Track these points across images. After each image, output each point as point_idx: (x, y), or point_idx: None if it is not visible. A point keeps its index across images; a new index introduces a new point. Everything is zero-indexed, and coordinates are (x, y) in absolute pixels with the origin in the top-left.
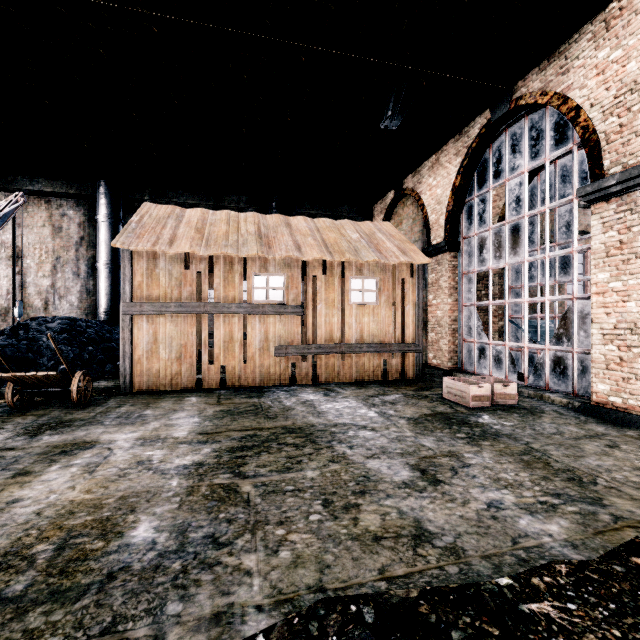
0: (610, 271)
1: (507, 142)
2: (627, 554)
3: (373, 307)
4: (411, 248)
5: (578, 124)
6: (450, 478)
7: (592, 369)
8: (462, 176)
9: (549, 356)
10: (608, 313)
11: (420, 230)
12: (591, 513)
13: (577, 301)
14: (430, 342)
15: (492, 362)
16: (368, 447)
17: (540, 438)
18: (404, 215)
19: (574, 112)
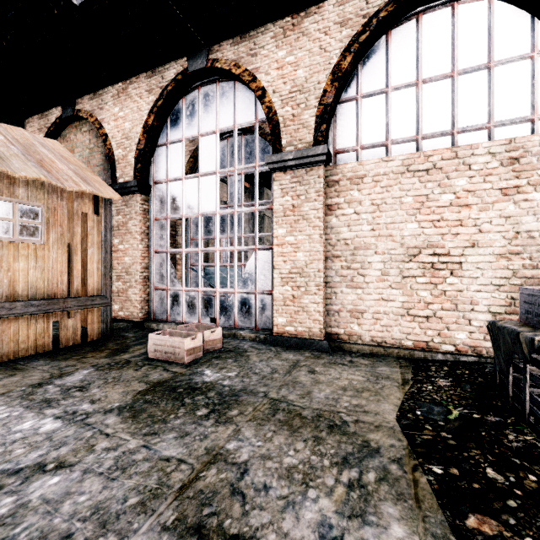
0: (286, 228)
1: (201, 99)
2: (459, 520)
3: (35, 247)
4: (95, 178)
5: (264, 103)
6: (245, 517)
7: (274, 306)
8: (156, 116)
9: (237, 298)
10: (285, 261)
11: (101, 164)
12: (385, 471)
13: (259, 251)
14: (116, 292)
15: (186, 308)
16: (62, 531)
17: (269, 383)
18: (77, 142)
19: (261, 92)
